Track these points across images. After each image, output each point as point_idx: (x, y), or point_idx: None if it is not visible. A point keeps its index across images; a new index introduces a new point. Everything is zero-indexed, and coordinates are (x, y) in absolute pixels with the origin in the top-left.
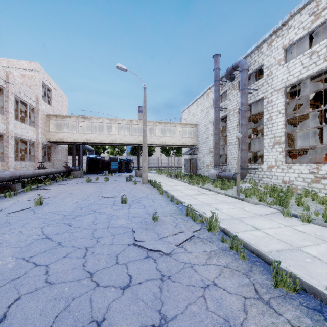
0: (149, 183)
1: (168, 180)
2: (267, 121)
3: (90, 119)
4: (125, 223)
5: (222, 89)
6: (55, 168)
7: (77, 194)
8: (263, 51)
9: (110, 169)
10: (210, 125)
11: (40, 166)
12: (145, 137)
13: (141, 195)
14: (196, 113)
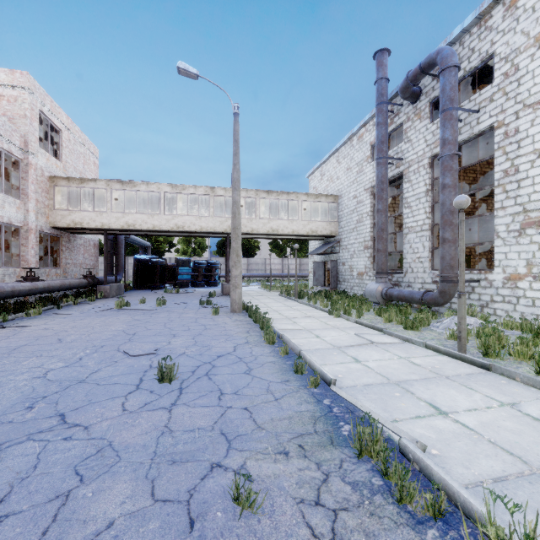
0: (246, 312)
1: (285, 302)
2: (504, 176)
3: (133, 186)
4: (123, 514)
5: (392, 122)
6: (61, 280)
7: (71, 343)
8: (494, 25)
9: (176, 280)
10: (365, 196)
11: (33, 275)
12: (236, 216)
13: (222, 349)
14: (336, 174)
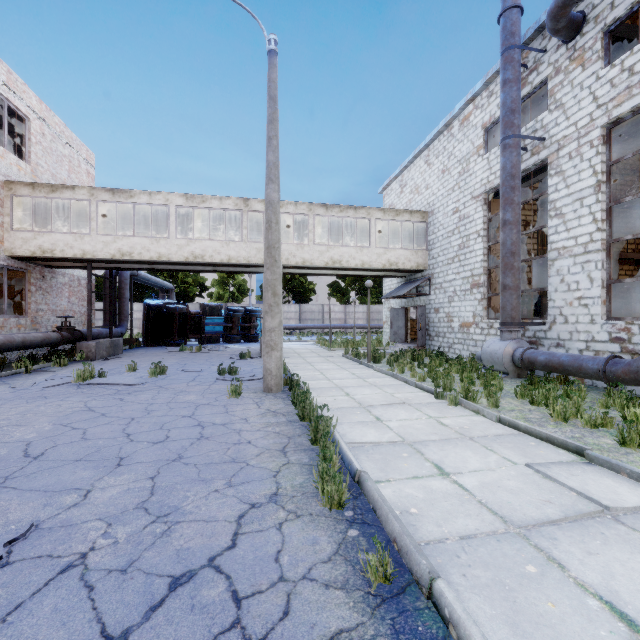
0: (289, 390)
1: (353, 370)
2: None
3: (129, 196)
4: None
5: (524, 84)
6: (7, 335)
7: None
8: None
9: (202, 334)
10: (473, 207)
11: None
12: (273, 227)
13: (200, 532)
14: (425, 182)
